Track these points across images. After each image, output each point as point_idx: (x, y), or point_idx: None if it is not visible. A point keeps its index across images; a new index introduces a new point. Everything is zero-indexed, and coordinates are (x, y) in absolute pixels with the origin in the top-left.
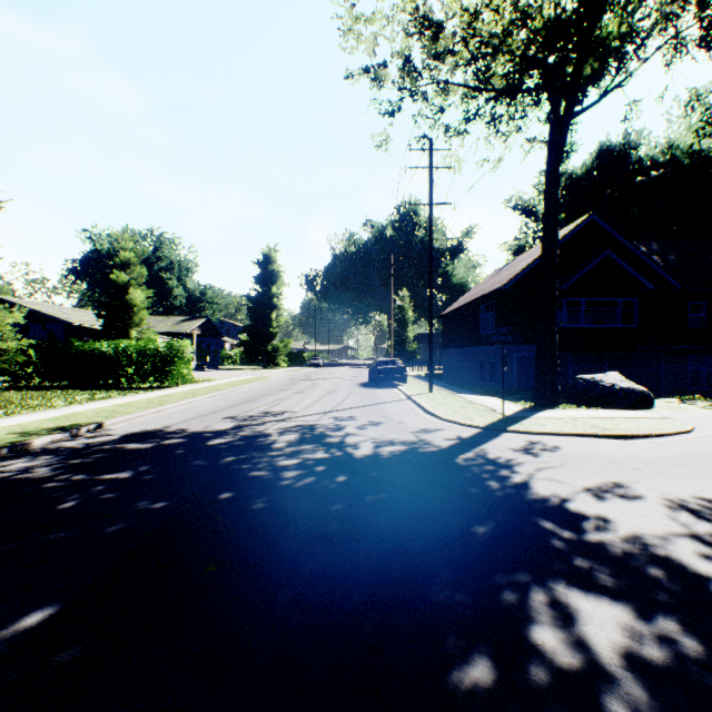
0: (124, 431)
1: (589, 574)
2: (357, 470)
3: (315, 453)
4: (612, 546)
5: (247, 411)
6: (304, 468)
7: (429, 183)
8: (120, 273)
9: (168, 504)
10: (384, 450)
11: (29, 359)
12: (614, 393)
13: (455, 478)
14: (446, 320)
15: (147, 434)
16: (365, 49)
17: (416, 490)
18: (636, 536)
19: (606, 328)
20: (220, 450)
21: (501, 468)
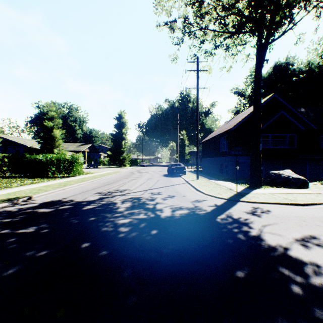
0: (41, 201)
1: None
2: (162, 226)
3: (139, 215)
4: None
5: (107, 189)
6: (132, 225)
7: (197, 77)
8: (49, 122)
9: (49, 252)
10: (176, 212)
11: (5, 163)
12: (289, 180)
13: (218, 232)
14: (203, 145)
15: (52, 203)
16: (166, 13)
17: (197, 241)
18: None
19: (281, 148)
20: (89, 212)
21: (242, 225)
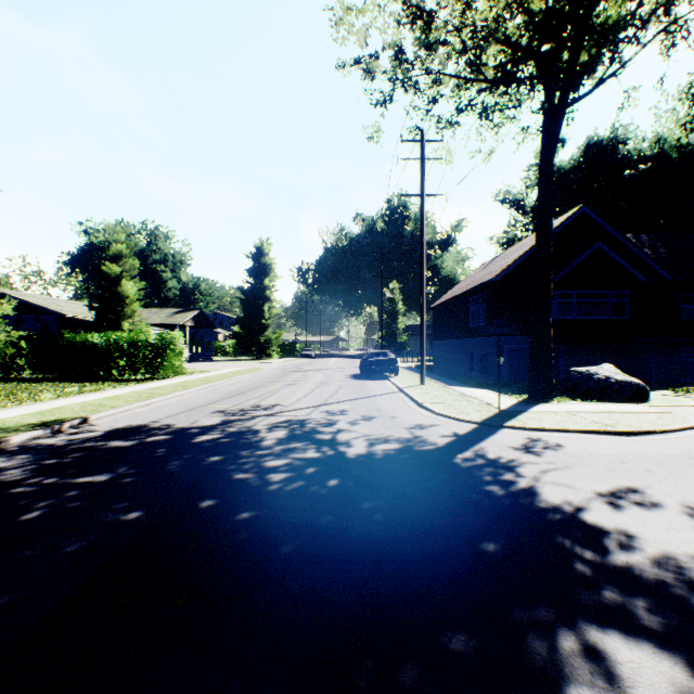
0: (108, 426)
1: (623, 610)
2: (350, 472)
3: (305, 452)
4: (642, 570)
5: (237, 404)
6: (293, 470)
7: (421, 174)
8: (112, 265)
9: (142, 514)
10: (378, 448)
11: (21, 351)
12: (610, 386)
13: (455, 482)
14: (436, 312)
15: (131, 430)
16: (356, 40)
17: (414, 496)
18: (667, 557)
19: (598, 320)
20: (206, 448)
21: (503, 470)
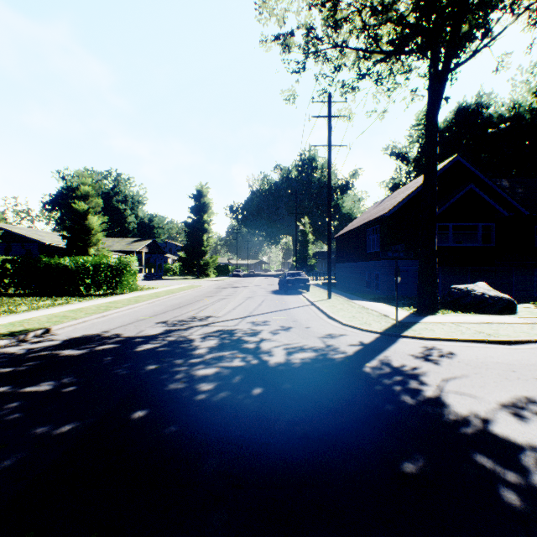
0: (66, 336)
1: None
2: (271, 380)
3: (232, 360)
4: None
5: (178, 316)
6: (220, 379)
7: (329, 128)
8: (81, 202)
9: (75, 427)
10: (295, 356)
11: (6, 272)
12: (485, 300)
13: (368, 392)
14: (339, 241)
15: (85, 339)
16: (276, 21)
17: (331, 407)
18: None
19: (469, 247)
20: (146, 356)
21: (409, 379)
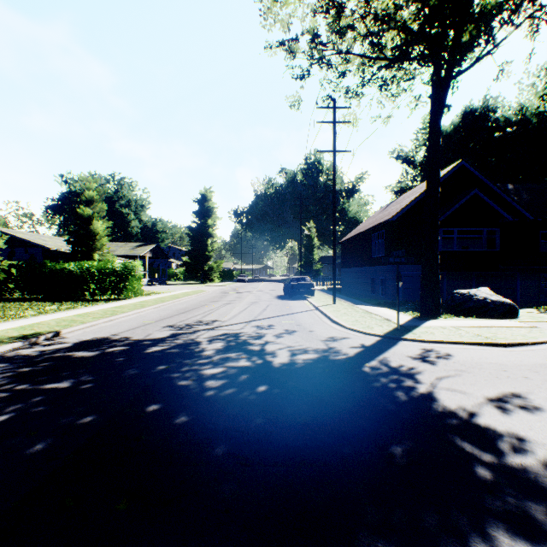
0: (76, 339)
1: (526, 514)
2: (275, 379)
3: (238, 361)
4: (537, 473)
5: (184, 320)
6: (227, 378)
7: (333, 134)
8: (85, 207)
9: (96, 418)
10: (299, 358)
11: (11, 277)
12: (486, 305)
13: (365, 389)
14: (344, 246)
15: (95, 342)
16: (281, 27)
17: (331, 401)
18: None
19: (474, 252)
20: (155, 357)
21: (405, 378)
